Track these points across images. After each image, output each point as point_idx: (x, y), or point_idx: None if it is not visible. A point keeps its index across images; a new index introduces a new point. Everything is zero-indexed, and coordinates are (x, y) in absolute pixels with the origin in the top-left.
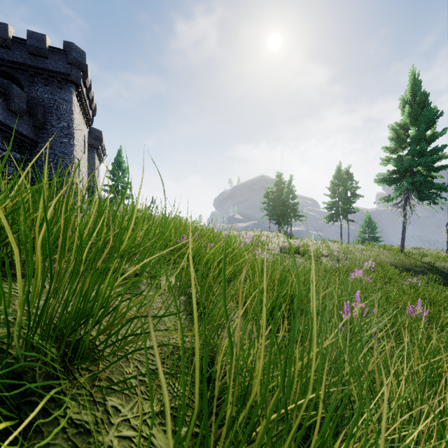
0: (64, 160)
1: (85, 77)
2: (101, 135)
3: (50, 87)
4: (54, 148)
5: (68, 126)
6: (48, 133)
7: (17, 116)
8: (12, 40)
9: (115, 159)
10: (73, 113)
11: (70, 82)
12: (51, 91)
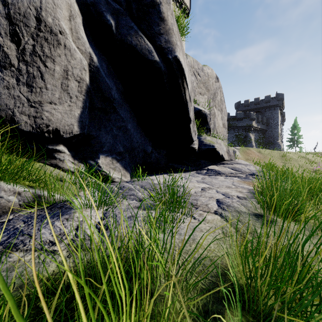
0: (275, 134)
1: (282, 101)
2: (284, 114)
3: (270, 111)
4: (272, 131)
5: (277, 122)
6: (270, 126)
7: (263, 125)
8: (260, 101)
9: (293, 124)
10: (278, 117)
11: (277, 106)
12: (271, 112)
